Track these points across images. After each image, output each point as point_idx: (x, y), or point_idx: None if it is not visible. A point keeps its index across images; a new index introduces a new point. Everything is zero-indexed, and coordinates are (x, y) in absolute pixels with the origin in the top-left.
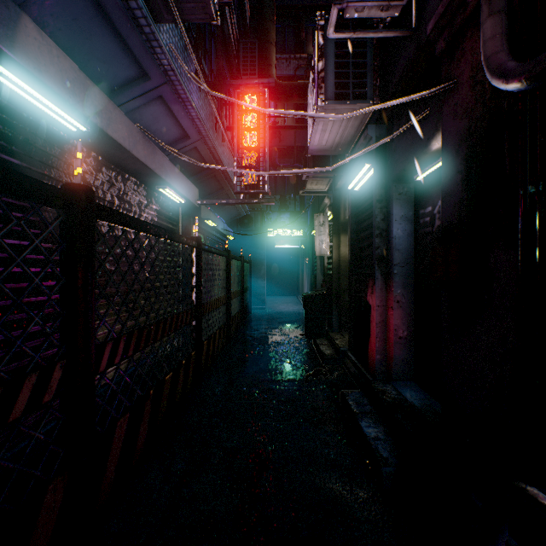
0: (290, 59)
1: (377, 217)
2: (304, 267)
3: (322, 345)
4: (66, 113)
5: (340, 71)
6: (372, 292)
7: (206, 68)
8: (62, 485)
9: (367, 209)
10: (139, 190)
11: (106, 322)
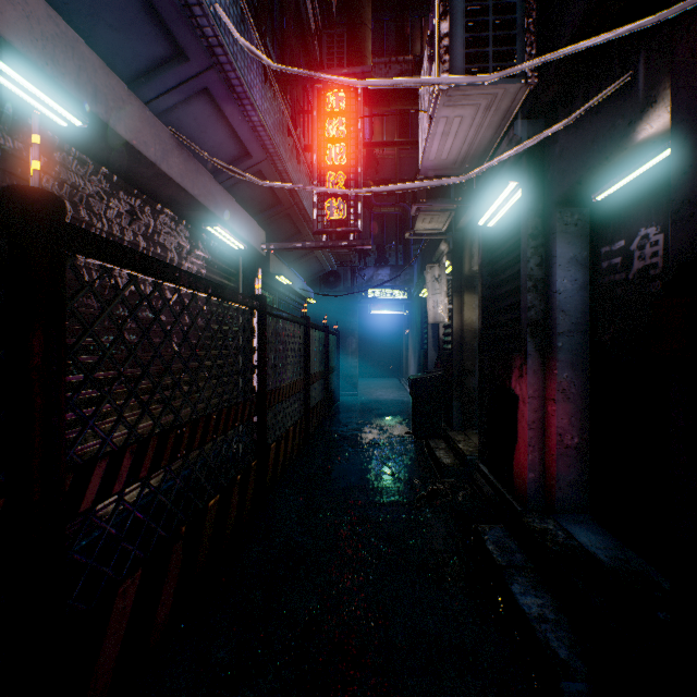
0: (390, 63)
1: (529, 260)
2: (410, 340)
3: (439, 449)
4: (44, 92)
5: (474, 35)
6: (520, 375)
7: (273, 56)
8: None
9: (509, 252)
10: (178, 229)
11: (95, 425)
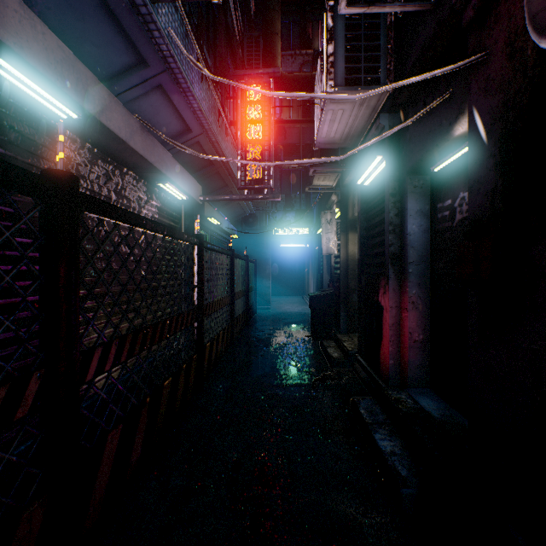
0: (295, 55)
1: (390, 212)
2: (310, 267)
3: (330, 347)
4: (54, 97)
5: (351, 55)
6: (384, 292)
7: (208, 58)
8: (40, 512)
9: (378, 204)
10: (138, 186)
11: (94, 325)
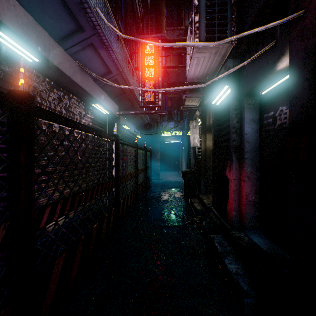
0: (174, 30)
1: (233, 120)
2: (183, 154)
3: (195, 202)
4: (23, 47)
5: (209, 22)
6: (230, 170)
7: (122, 29)
8: None
9: (225, 116)
10: (79, 105)
11: (46, 191)
